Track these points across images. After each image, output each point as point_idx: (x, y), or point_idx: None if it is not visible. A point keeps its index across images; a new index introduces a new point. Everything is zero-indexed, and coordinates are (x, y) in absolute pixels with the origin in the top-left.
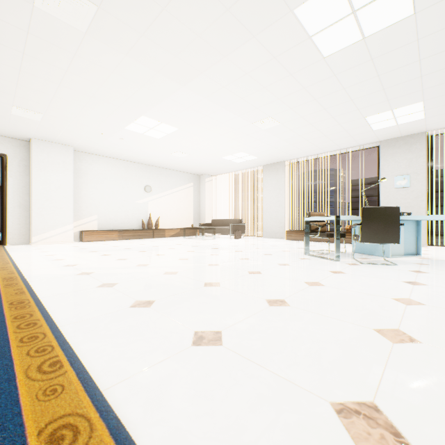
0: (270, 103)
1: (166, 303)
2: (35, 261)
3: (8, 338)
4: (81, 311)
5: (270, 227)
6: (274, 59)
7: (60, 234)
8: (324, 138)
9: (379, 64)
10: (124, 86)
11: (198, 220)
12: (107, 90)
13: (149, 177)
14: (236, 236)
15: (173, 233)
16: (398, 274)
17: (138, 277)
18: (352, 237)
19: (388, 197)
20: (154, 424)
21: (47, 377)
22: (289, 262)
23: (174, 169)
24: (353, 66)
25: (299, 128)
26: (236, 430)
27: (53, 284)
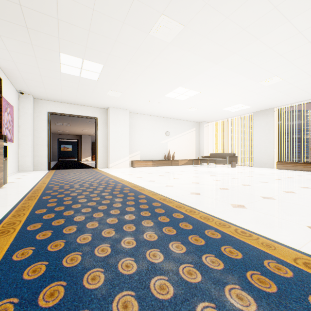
0: (280, 66)
1: (254, 207)
2: (128, 177)
3: (193, 217)
4: (206, 207)
5: (259, 159)
6: (299, 33)
7: (122, 162)
8: None
9: None
10: (176, 70)
11: (198, 154)
12: (165, 74)
13: (168, 126)
14: (232, 165)
15: (183, 162)
16: None
17: (206, 190)
18: None
19: None
20: None
21: (251, 238)
22: (308, 186)
23: (183, 119)
24: None
25: (298, 81)
26: None
27: (161, 190)
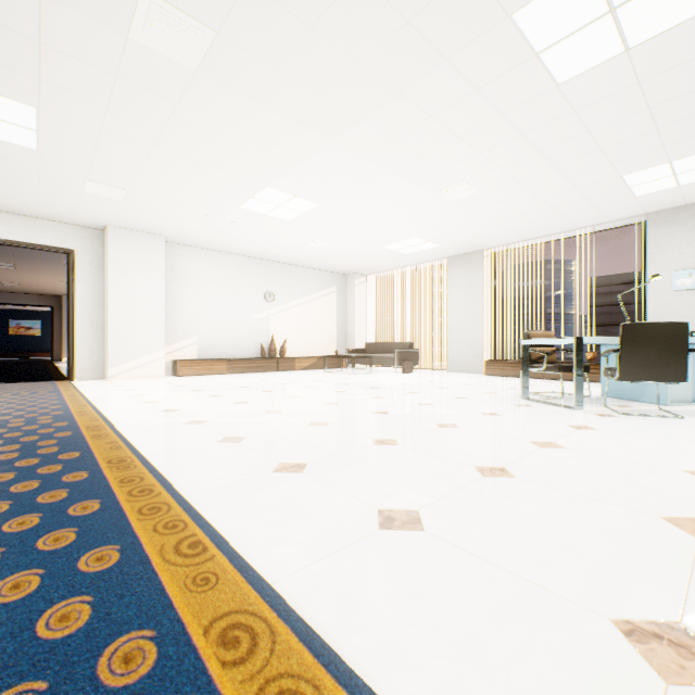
0: (465, 161)
1: (324, 468)
2: (121, 403)
3: (122, 509)
4: (207, 475)
5: (458, 354)
6: (477, 92)
7: (146, 365)
8: (550, 212)
9: (651, 89)
10: (243, 145)
11: (344, 344)
12: (219, 152)
13: (272, 279)
14: (404, 368)
15: (307, 364)
16: (688, 433)
17: (272, 429)
18: (603, 371)
19: (661, 306)
20: (354, 632)
21: (191, 561)
22: (499, 410)
23: (308, 266)
24: (606, 95)
25: (510, 197)
26: (475, 647)
27: (155, 436)
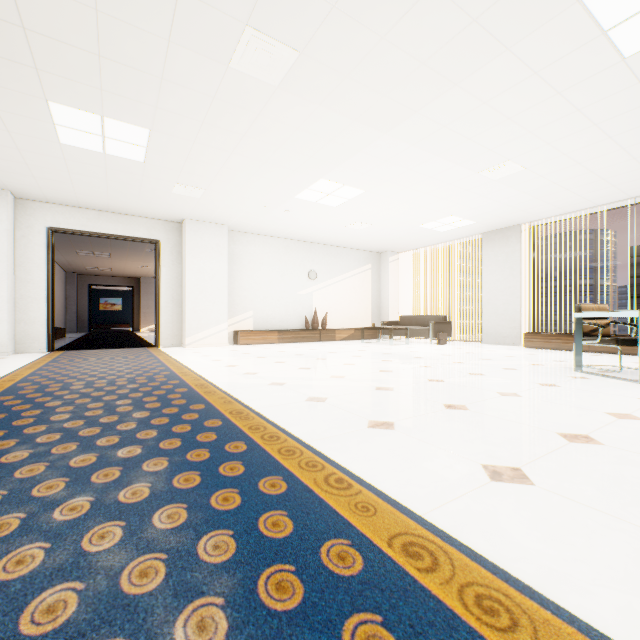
0: (514, 141)
1: (411, 426)
2: (207, 366)
3: (265, 449)
4: (313, 427)
5: (493, 327)
6: (535, 75)
7: (213, 335)
8: (599, 184)
9: None
10: (306, 144)
11: (378, 317)
12: (285, 152)
13: (314, 259)
14: (439, 340)
15: (345, 335)
16: None
17: (345, 392)
18: None
19: None
20: (514, 559)
21: (345, 493)
22: (555, 382)
23: (345, 246)
24: None
25: (556, 172)
26: (635, 584)
27: (252, 394)
